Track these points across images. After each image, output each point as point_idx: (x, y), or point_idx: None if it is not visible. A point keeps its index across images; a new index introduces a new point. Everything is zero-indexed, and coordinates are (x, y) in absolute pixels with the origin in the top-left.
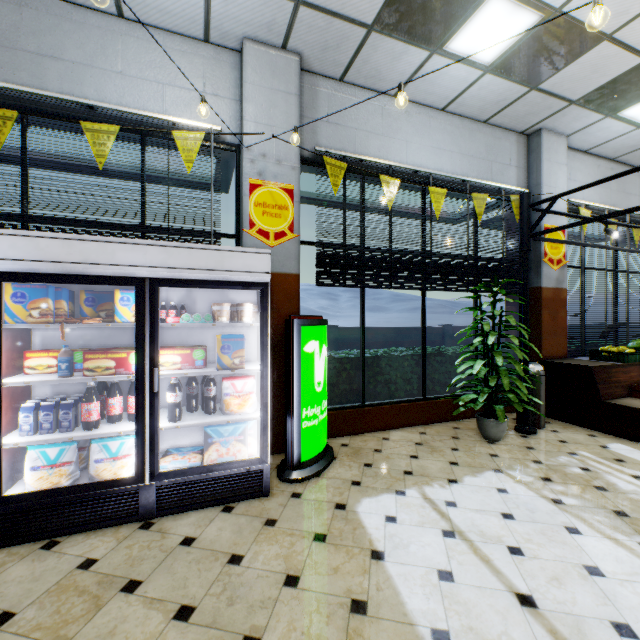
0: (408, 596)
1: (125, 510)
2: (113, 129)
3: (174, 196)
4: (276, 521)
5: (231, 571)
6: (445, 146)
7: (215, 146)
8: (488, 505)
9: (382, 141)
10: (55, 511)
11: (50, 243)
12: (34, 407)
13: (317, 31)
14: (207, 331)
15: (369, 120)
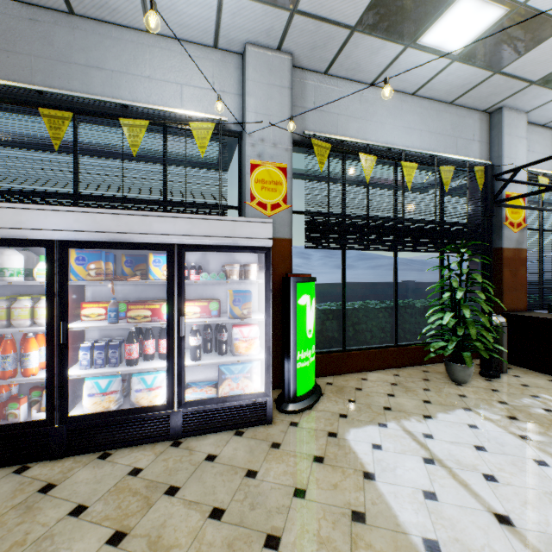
0: (399, 510)
1: (159, 431)
2: (144, 123)
3: (190, 176)
4: (280, 444)
5: (249, 483)
6: (415, 126)
7: (222, 134)
8: (461, 438)
9: (360, 124)
10: (107, 429)
11: (104, 217)
12: (90, 347)
13: (307, 34)
14: (218, 287)
15: (349, 106)
